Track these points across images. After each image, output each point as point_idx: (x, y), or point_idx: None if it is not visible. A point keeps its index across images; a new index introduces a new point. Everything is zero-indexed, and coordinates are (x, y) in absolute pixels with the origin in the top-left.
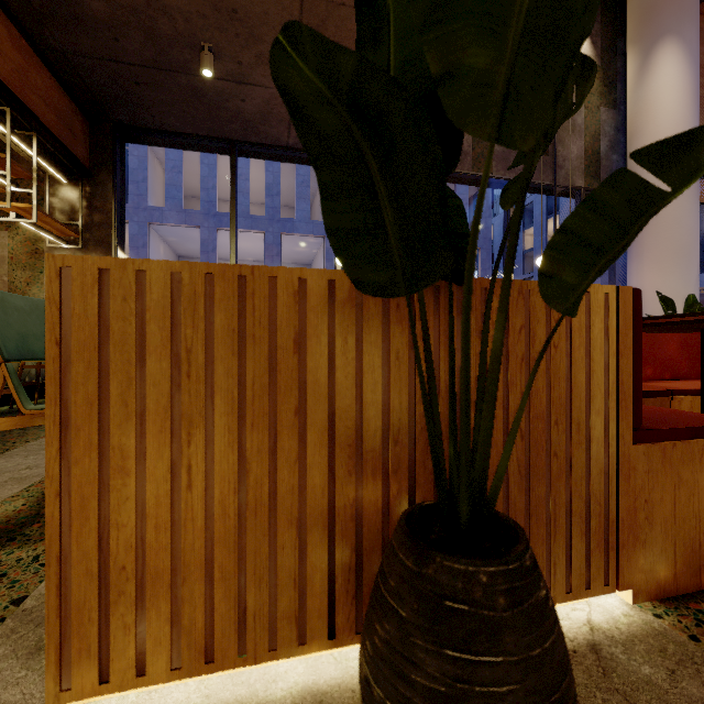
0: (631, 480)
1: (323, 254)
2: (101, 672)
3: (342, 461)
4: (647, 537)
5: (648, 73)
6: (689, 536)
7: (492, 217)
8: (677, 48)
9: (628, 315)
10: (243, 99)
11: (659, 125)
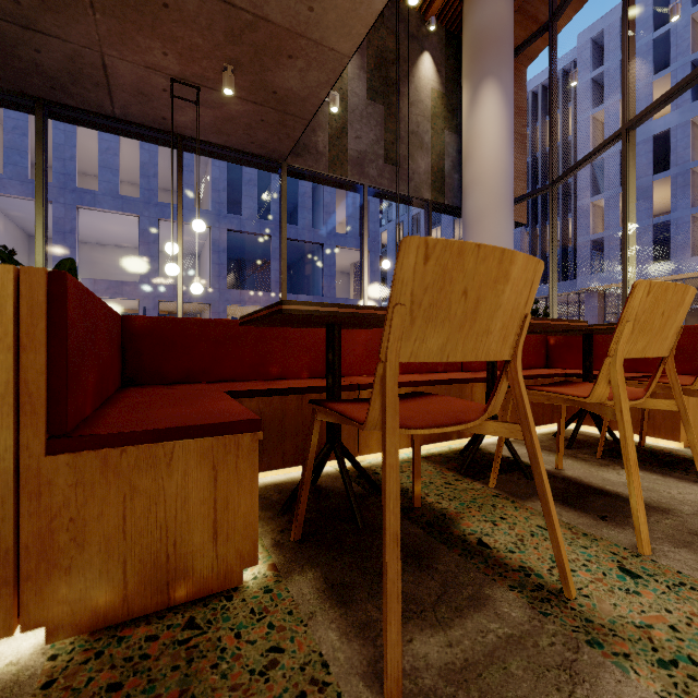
0: (45, 497)
1: (210, 245)
2: None
3: None
4: (74, 561)
5: (476, 106)
6: (149, 550)
7: (386, 223)
8: (496, 89)
9: (38, 301)
10: (37, 49)
11: (484, 153)
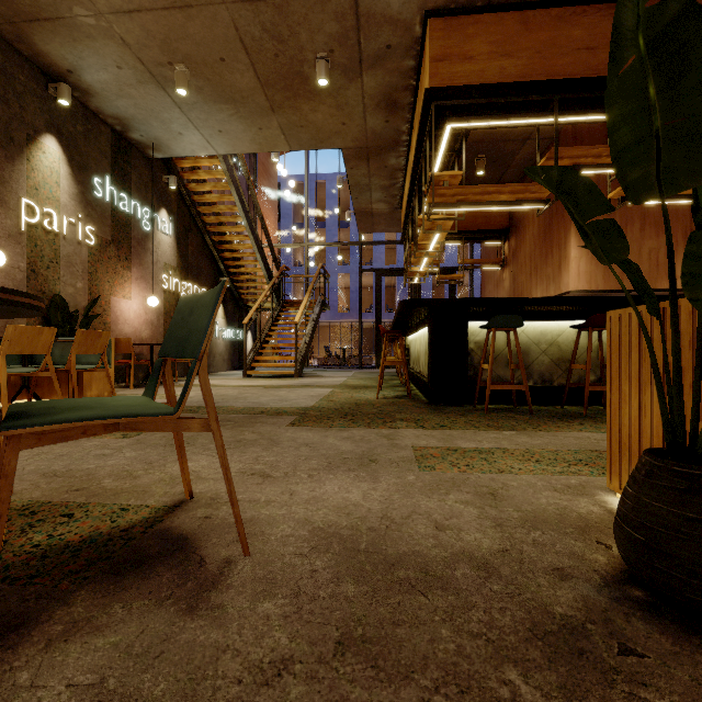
0: None
1: None
2: (620, 485)
3: None
4: None
5: None
6: None
7: None
8: None
9: None
10: None
11: None
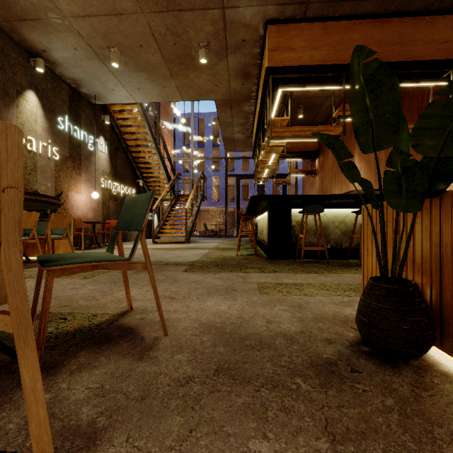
0: None
1: None
2: None
3: (409, 264)
4: None
5: None
6: None
7: None
8: None
9: None
10: None
11: None
